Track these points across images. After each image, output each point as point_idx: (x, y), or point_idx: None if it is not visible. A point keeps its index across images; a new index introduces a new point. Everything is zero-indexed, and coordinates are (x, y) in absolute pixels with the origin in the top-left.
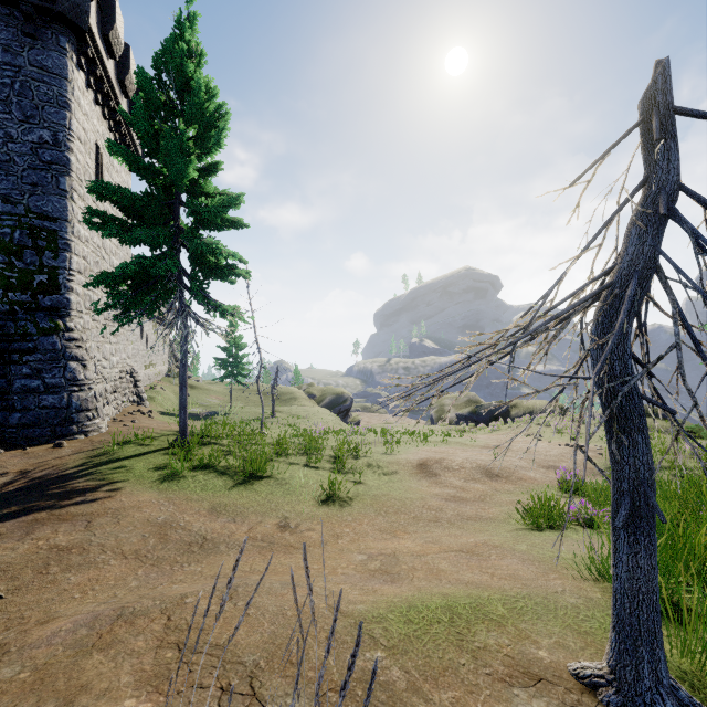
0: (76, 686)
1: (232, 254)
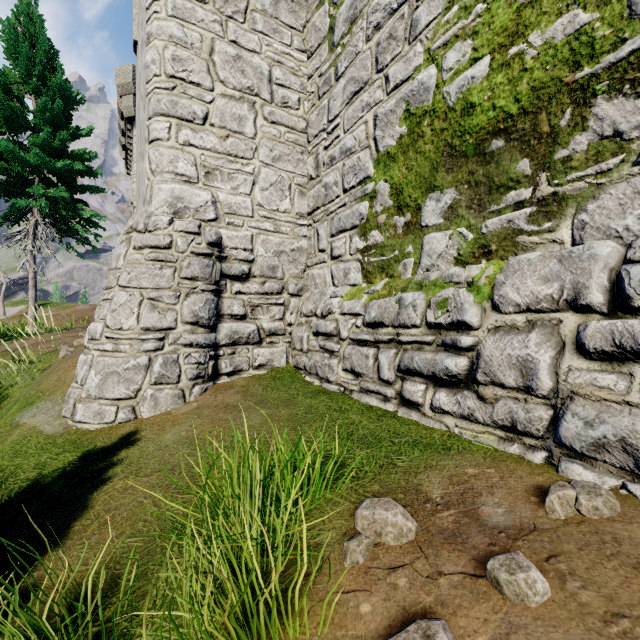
0: (67, 315)
1: None
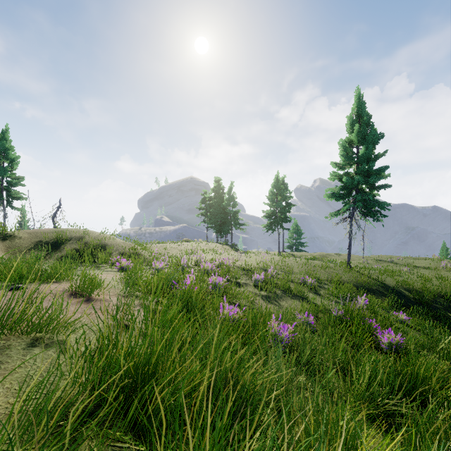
0: None
1: (21, 195)
